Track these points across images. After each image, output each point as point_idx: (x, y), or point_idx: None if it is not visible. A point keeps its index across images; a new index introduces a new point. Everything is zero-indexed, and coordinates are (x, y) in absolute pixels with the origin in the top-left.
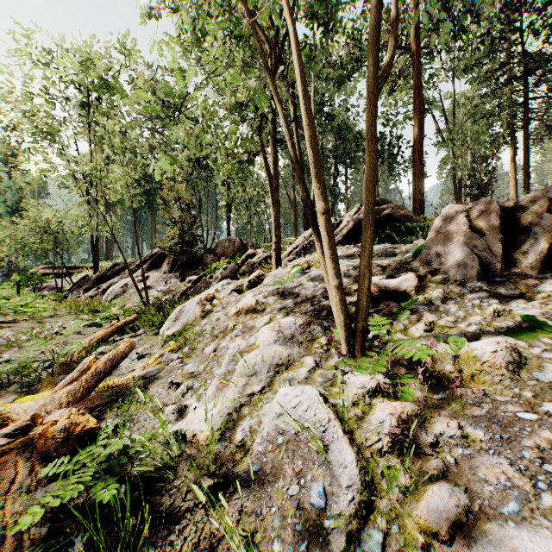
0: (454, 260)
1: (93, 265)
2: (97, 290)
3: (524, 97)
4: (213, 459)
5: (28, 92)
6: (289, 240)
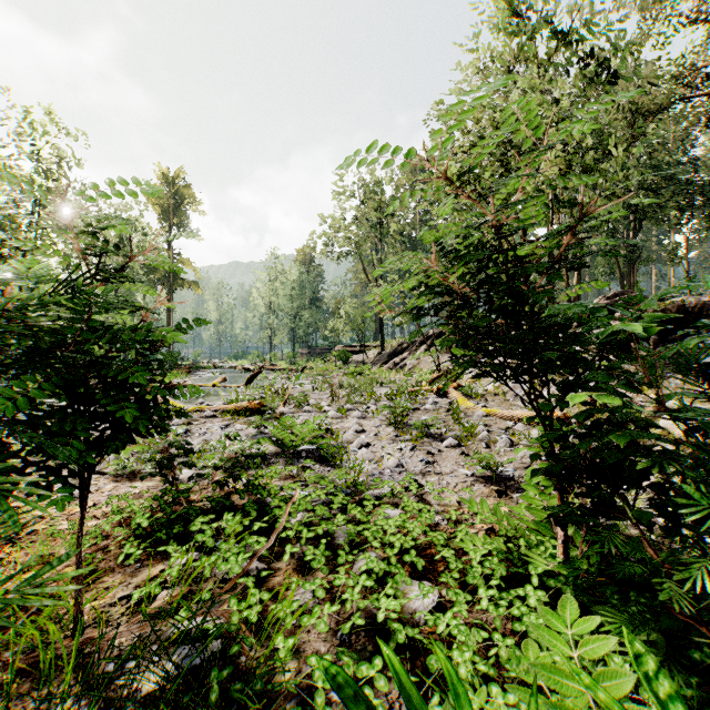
0: None
1: (381, 344)
2: (393, 362)
3: None
4: (495, 393)
5: (343, 220)
6: None
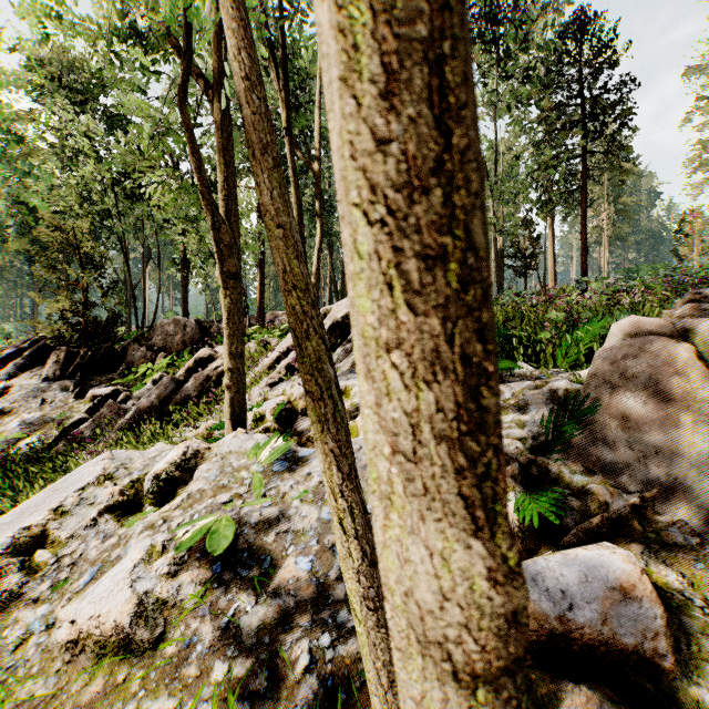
0: (706, 490)
1: None
2: None
3: (582, 149)
4: None
5: None
6: (283, 314)
